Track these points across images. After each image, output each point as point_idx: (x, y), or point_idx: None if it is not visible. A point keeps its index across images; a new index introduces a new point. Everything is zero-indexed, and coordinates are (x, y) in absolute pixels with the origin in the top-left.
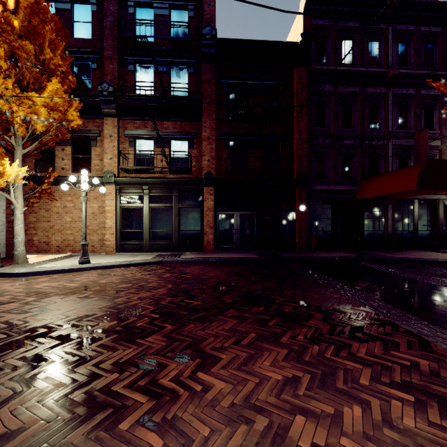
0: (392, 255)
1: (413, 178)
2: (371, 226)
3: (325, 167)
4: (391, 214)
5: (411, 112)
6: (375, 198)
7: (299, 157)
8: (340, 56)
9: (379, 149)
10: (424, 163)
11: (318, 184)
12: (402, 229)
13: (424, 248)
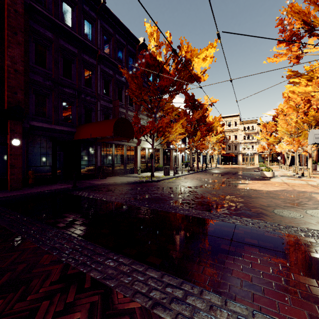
0: (99, 182)
1: (111, 127)
2: (86, 161)
3: (46, 106)
4: (100, 152)
5: (111, 86)
6: (89, 140)
7: (13, 87)
8: (61, 13)
9: (92, 104)
10: (117, 118)
11: (39, 121)
12: (106, 163)
13: (118, 175)
